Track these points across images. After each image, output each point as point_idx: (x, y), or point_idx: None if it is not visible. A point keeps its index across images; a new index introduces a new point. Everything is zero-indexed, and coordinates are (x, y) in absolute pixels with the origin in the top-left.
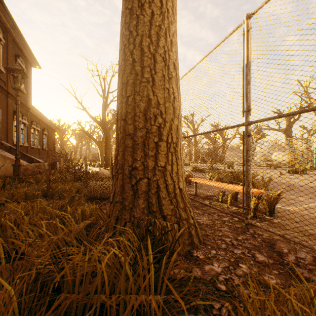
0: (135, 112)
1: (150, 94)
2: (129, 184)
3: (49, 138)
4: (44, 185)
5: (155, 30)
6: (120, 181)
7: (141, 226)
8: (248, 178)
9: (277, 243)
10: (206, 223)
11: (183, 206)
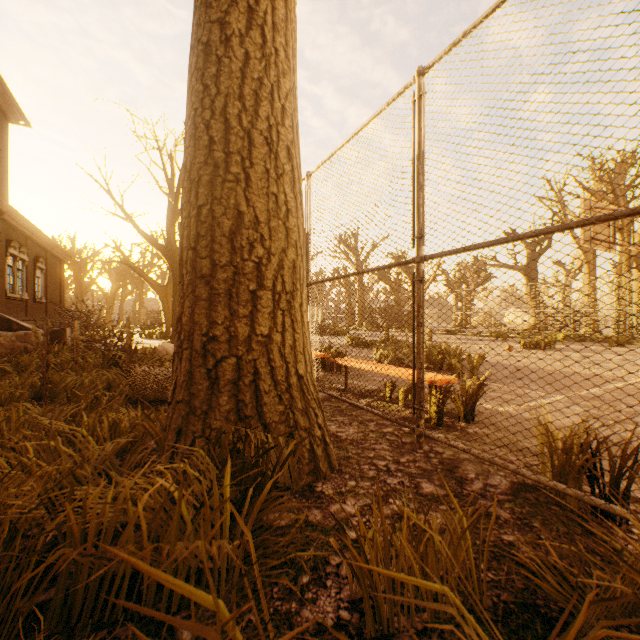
0: (214, 235)
1: (241, 204)
2: (203, 368)
3: (49, 278)
4: (35, 376)
5: (252, 88)
6: (186, 363)
7: (224, 443)
8: (421, 356)
9: (463, 464)
10: (351, 438)
11: (304, 407)
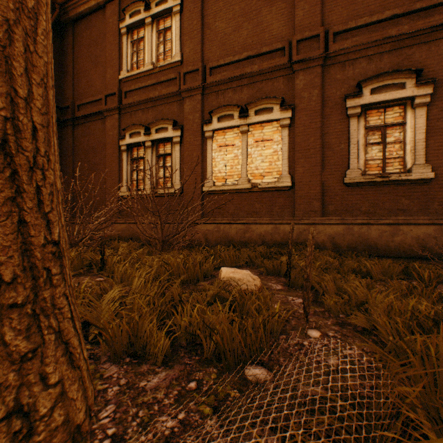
0: None
1: None
2: None
3: None
4: None
5: None
6: None
7: None
8: None
9: None
10: None
11: None
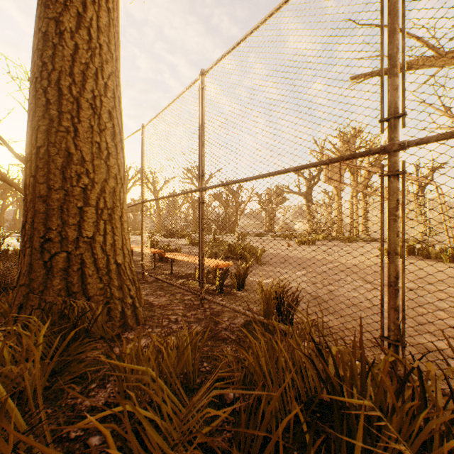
0: (50, 168)
1: (71, 147)
2: (41, 260)
3: None
4: None
5: (81, 69)
6: (28, 257)
7: (55, 311)
8: (203, 249)
9: (224, 313)
10: (161, 304)
11: (120, 284)
